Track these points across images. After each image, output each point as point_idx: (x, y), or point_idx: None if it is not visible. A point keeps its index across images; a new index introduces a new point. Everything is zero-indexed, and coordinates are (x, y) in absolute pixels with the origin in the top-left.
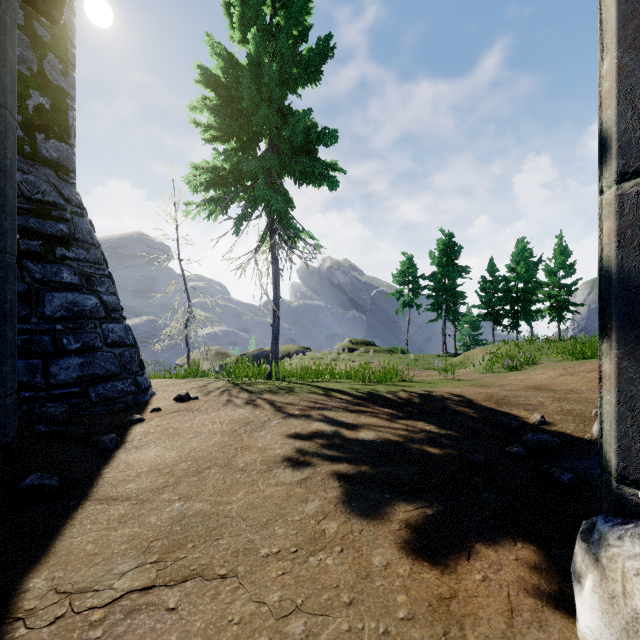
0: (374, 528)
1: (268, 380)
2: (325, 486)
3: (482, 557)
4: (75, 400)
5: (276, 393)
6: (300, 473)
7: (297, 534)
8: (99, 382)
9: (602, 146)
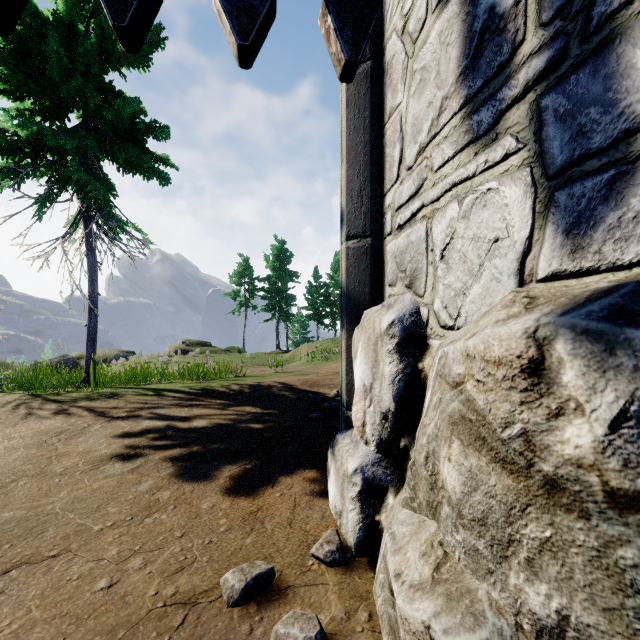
0: (204, 487)
1: (82, 388)
2: (158, 468)
3: (282, 483)
4: None
5: (95, 399)
6: (131, 464)
7: (132, 508)
8: None
9: (342, 216)
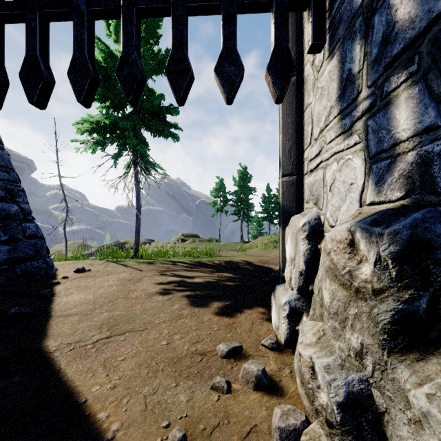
0: (204, 310)
1: (133, 259)
2: (180, 300)
3: (246, 313)
4: (5, 274)
5: (142, 265)
6: (167, 297)
7: (171, 315)
8: (21, 262)
9: (280, 163)
